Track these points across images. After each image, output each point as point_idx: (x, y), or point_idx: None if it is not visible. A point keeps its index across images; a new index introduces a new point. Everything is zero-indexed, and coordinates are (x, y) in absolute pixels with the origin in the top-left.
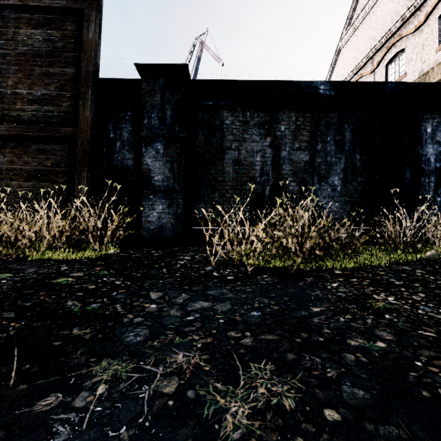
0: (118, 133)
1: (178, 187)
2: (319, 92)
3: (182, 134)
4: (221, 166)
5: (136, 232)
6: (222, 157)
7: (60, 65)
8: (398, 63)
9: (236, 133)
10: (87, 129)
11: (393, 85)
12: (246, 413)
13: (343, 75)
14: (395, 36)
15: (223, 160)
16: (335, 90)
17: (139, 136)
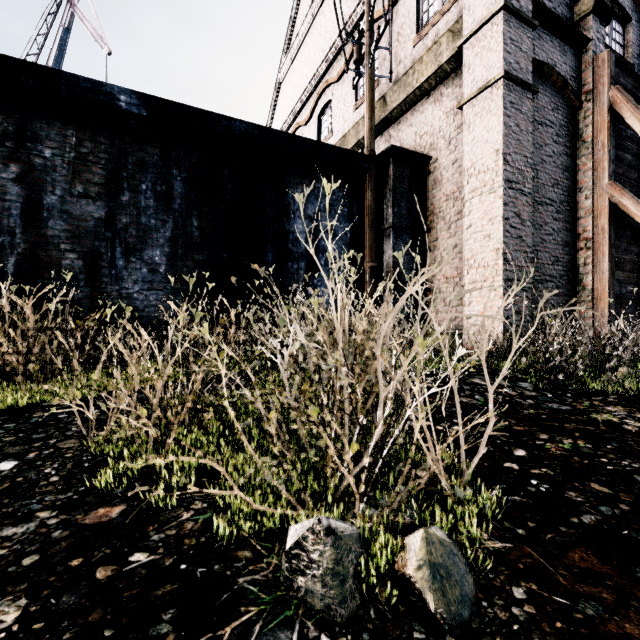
0: None
1: None
2: (118, 105)
3: None
4: None
5: None
6: None
7: None
8: (328, 117)
9: None
10: None
11: (244, 126)
12: None
13: (283, 120)
14: (324, 81)
15: None
16: (150, 109)
17: None
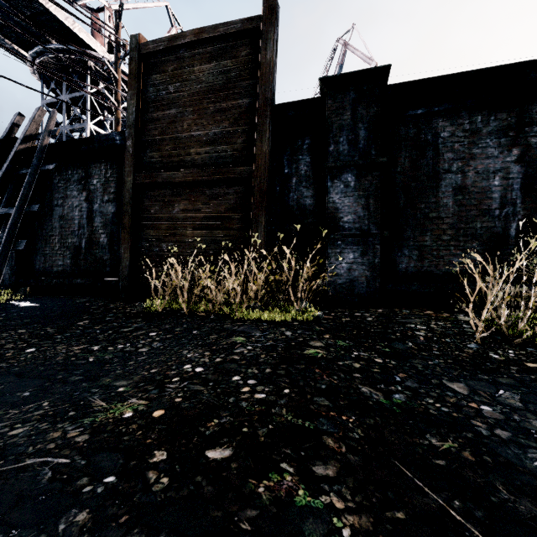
0: (293, 167)
1: (375, 228)
2: None
3: (382, 159)
4: (434, 197)
5: (329, 288)
6: (435, 184)
7: (234, 98)
8: None
9: (458, 148)
10: (265, 166)
11: None
12: None
13: None
14: None
15: (438, 189)
16: None
17: (324, 168)
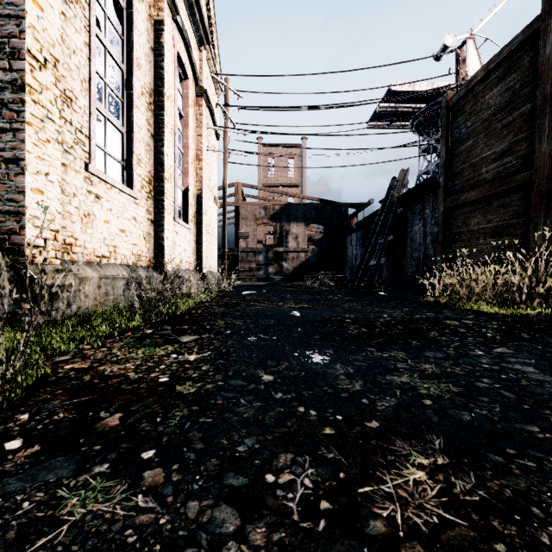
0: None
1: None
2: None
3: None
4: None
5: None
6: None
7: (517, 108)
8: None
9: None
10: (543, 167)
11: None
12: (402, 381)
13: None
14: None
15: None
16: None
17: None
